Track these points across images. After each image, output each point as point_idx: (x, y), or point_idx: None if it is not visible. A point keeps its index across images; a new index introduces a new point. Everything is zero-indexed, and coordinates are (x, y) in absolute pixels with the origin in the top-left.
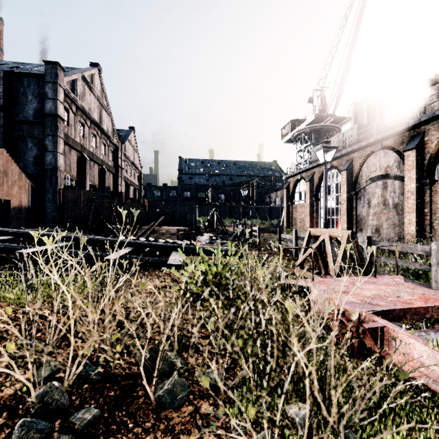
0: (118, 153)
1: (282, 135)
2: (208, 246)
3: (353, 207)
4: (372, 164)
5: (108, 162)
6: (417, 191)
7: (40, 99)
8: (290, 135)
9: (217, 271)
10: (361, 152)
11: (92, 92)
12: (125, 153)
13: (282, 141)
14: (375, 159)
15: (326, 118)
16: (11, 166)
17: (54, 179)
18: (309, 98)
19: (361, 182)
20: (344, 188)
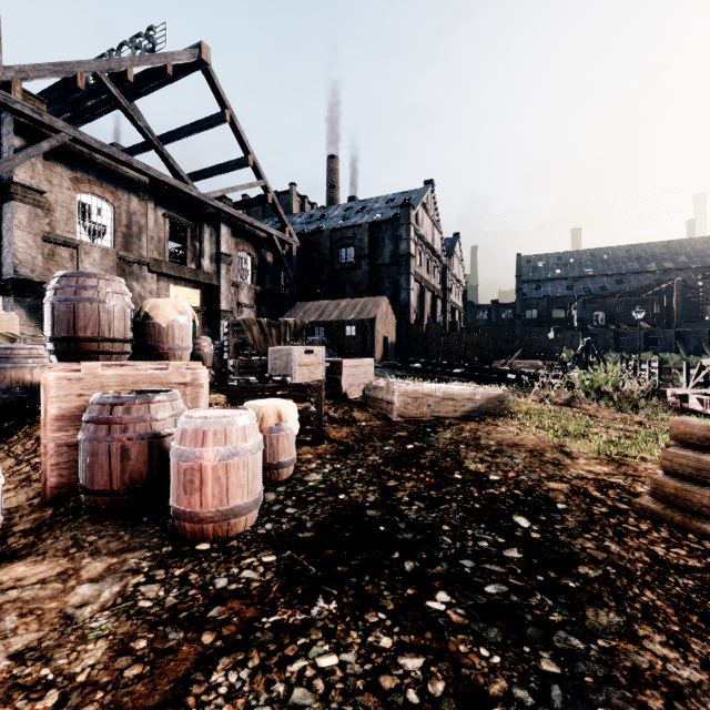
0: (446, 273)
1: None
2: None
3: None
4: None
5: (436, 286)
6: None
7: (395, 241)
8: None
9: (600, 379)
10: None
11: (428, 214)
12: (452, 270)
13: None
14: None
15: None
16: (388, 309)
17: (407, 315)
18: None
19: None
20: None
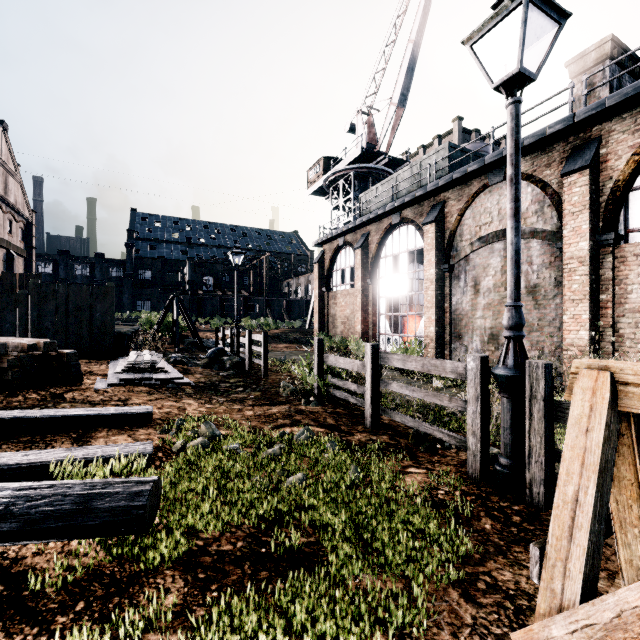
0: None
1: (309, 181)
2: (69, 411)
3: (445, 294)
4: (484, 211)
5: None
6: (591, 257)
7: None
8: (321, 181)
9: None
10: (461, 189)
11: None
12: None
13: (309, 191)
14: (490, 200)
15: (377, 157)
16: None
17: None
18: (351, 124)
19: (462, 246)
20: (430, 257)
